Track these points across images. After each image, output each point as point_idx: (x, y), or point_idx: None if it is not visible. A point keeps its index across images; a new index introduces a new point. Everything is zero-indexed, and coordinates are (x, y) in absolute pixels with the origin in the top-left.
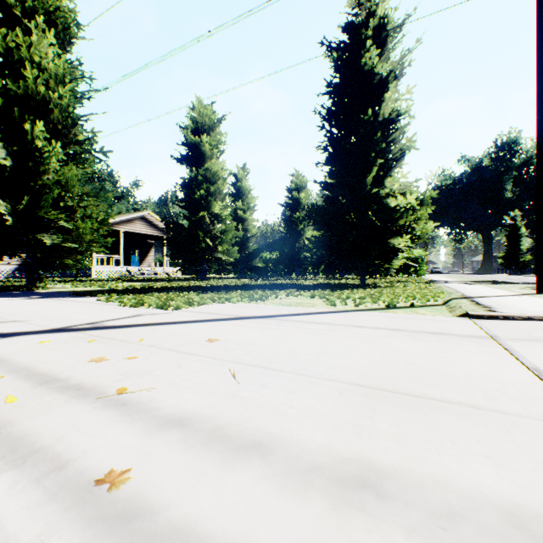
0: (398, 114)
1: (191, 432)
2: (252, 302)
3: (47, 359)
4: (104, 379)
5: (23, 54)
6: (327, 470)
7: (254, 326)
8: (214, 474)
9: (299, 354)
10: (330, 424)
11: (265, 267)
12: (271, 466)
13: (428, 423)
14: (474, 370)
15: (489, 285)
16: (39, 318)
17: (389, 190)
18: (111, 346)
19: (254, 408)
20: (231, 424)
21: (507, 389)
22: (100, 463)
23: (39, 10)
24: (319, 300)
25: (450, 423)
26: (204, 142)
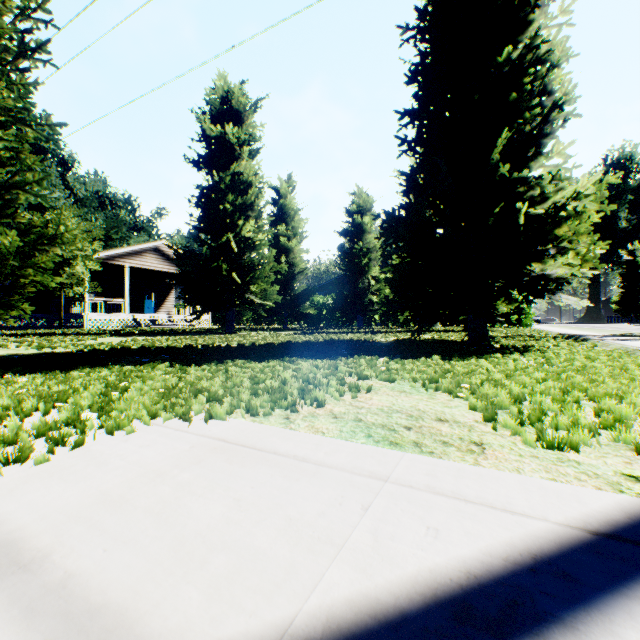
0: (542, 54)
1: None
2: (276, 410)
3: None
4: None
5: None
6: None
7: None
8: None
9: None
10: None
11: (318, 315)
12: None
13: None
14: None
15: None
16: None
17: (534, 179)
18: None
19: None
20: None
21: None
22: None
23: None
24: (457, 400)
25: None
26: (231, 136)
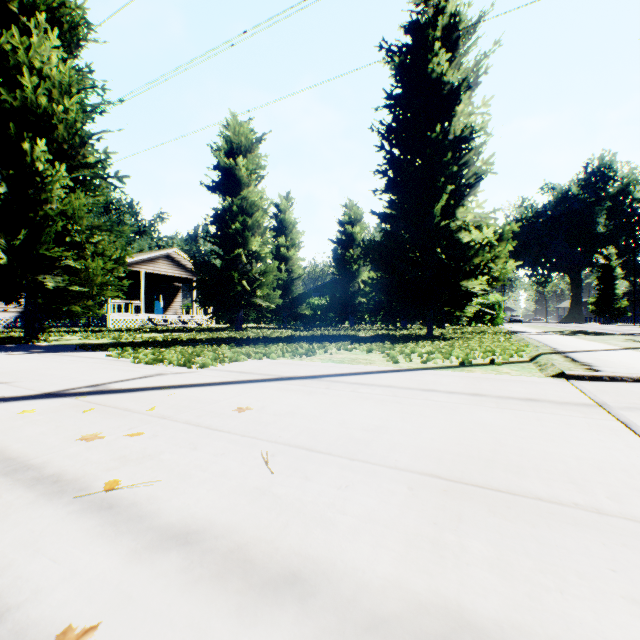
0: (472, 131)
1: (198, 555)
2: (296, 358)
3: (24, 436)
4: (92, 467)
5: (20, 58)
6: (398, 627)
7: (297, 389)
8: (224, 636)
9: (353, 429)
10: (398, 541)
11: (313, 315)
12: (311, 619)
13: (539, 540)
14: (587, 453)
15: (581, 337)
16: (30, 379)
17: (462, 222)
18: (111, 418)
19: (292, 514)
20: (257, 541)
21: (638, 482)
22: (54, 613)
23: (40, 6)
24: (378, 356)
25: (570, 540)
26: (240, 167)
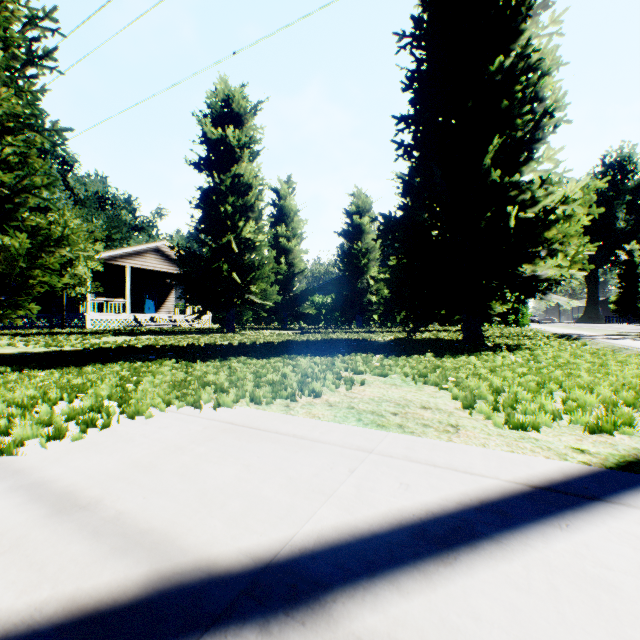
0: (533, 62)
1: None
2: (277, 400)
3: None
4: None
5: None
6: None
7: None
8: None
9: None
10: None
11: (318, 315)
12: None
13: None
14: None
15: None
16: None
17: (525, 183)
18: None
19: None
20: None
21: None
22: None
23: None
24: (442, 391)
25: None
26: (231, 139)
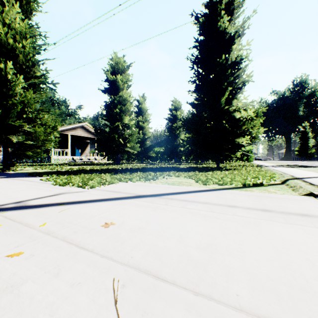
0: (241, 59)
1: None
2: (147, 181)
3: None
4: None
5: None
6: None
7: (147, 205)
8: None
9: (190, 247)
10: None
11: (156, 156)
12: None
13: None
14: None
15: (300, 168)
16: None
17: (236, 107)
18: (10, 233)
19: None
20: None
21: None
22: None
23: None
24: (193, 180)
25: None
26: (119, 80)
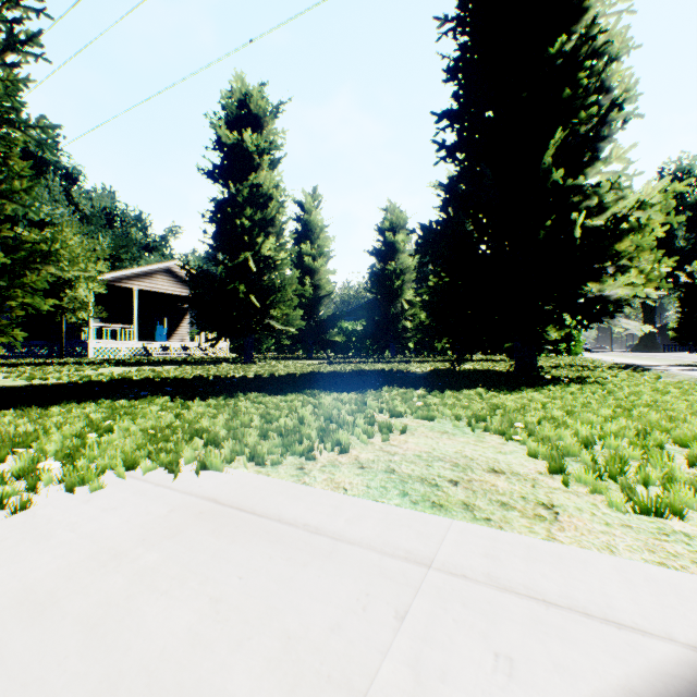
0: (598, 46)
1: None
2: (288, 457)
3: None
4: None
5: None
6: None
7: None
8: None
9: None
10: None
11: (347, 343)
12: None
13: None
14: None
15: None
16: None
17: (591, 186)
18: None
19: None
20: None
21: None
22: None
23: None
24: (511, 443)
25: None
26: (249, 144)
